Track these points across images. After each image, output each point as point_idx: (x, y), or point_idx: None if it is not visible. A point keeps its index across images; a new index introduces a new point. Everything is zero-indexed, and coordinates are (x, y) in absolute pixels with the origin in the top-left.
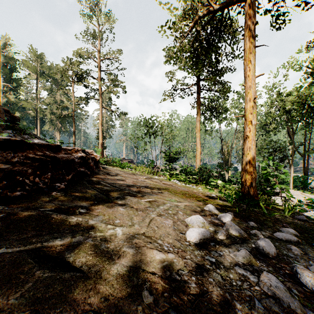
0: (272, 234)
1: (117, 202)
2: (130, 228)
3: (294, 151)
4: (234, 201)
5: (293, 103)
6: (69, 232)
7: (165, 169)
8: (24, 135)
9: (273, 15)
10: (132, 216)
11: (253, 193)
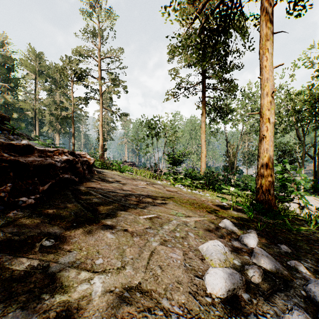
0: (316, 265)
1: (105, 223)
2: (118, 275)
3: (304, 154)
4: (255, 215)
5: (305, 102)
6: (0, 301)
7: (168, 172)
8: (11, 136)
9: (289, 2)
10: (124, 247)
11: (271, 201)
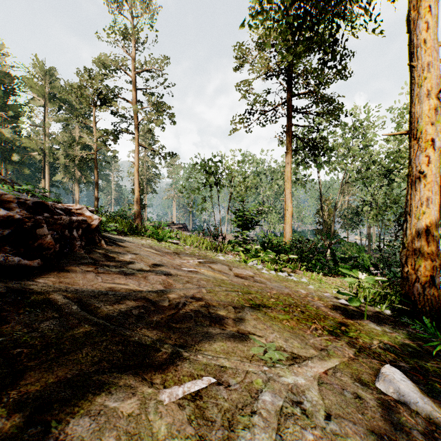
0: None
1: None
2: None
3: None
4: None
5: None
6: None
7: (235, 240)
8: None
9: None
10: None
11: (436, 299)
